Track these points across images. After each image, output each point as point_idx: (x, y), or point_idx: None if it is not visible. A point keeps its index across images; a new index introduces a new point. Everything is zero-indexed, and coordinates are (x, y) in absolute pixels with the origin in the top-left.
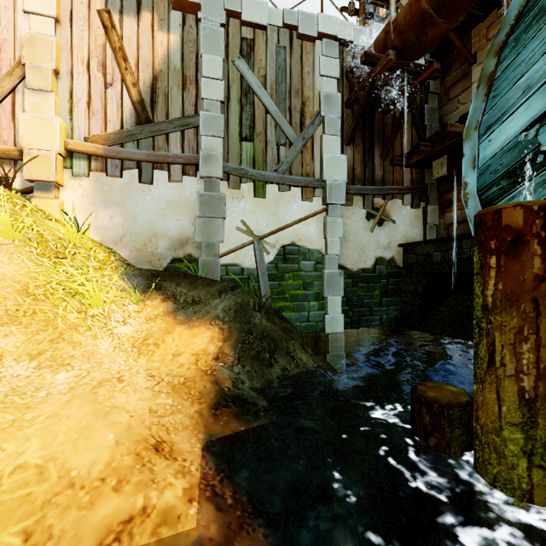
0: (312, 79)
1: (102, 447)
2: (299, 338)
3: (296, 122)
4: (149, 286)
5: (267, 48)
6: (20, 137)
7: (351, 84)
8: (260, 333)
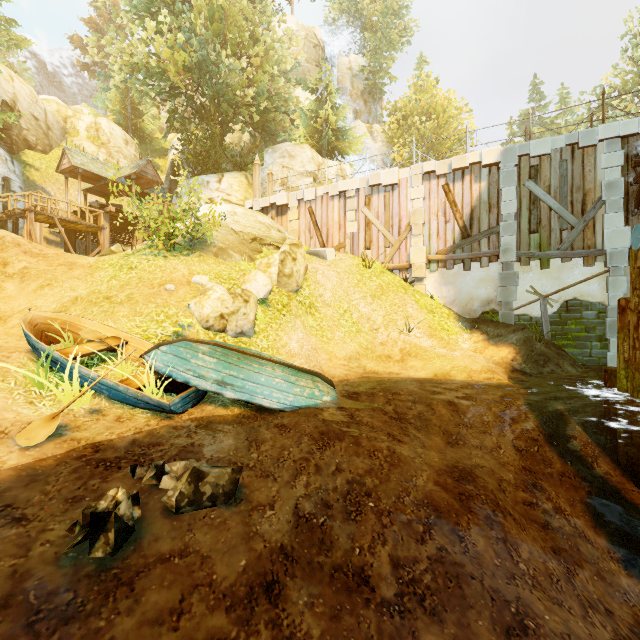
0: (593, 174)
1: (478, 366)
2: (570, 361)
3: (577, 210)
4: (472, 327)
5: (551, 166)
6: (410, 259)
7: (634, 168)
8: (539, 352)
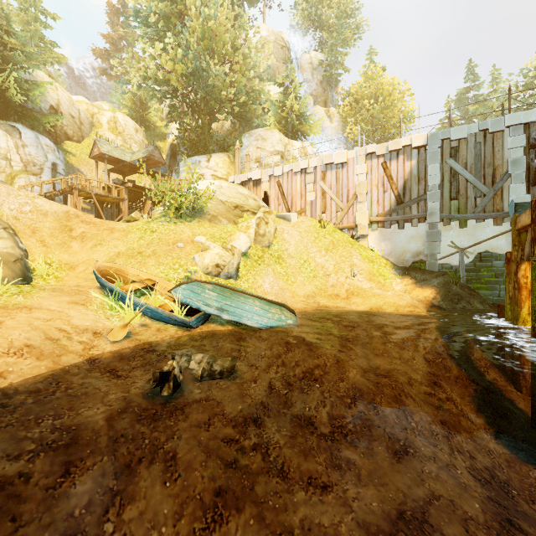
0: (501, 153)
1: (404, 302)
2: (480, 299)
3: (488, 182)
4: (404, 273)
5: (467, 147)
6: (356, 220)
7: (533, 149)
8: (454, 293)
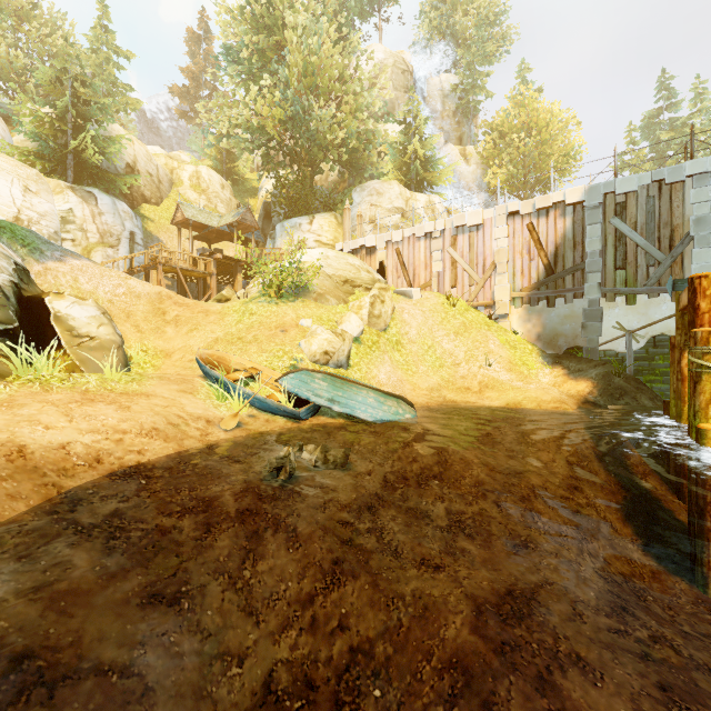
0: (682, 210)
1: (549, 397)
2: (650, 395)
3: (665, 246)
4: (554, 362)
5: (637, 202)
6: (494, 296)
7: None
8: (616, 386)
